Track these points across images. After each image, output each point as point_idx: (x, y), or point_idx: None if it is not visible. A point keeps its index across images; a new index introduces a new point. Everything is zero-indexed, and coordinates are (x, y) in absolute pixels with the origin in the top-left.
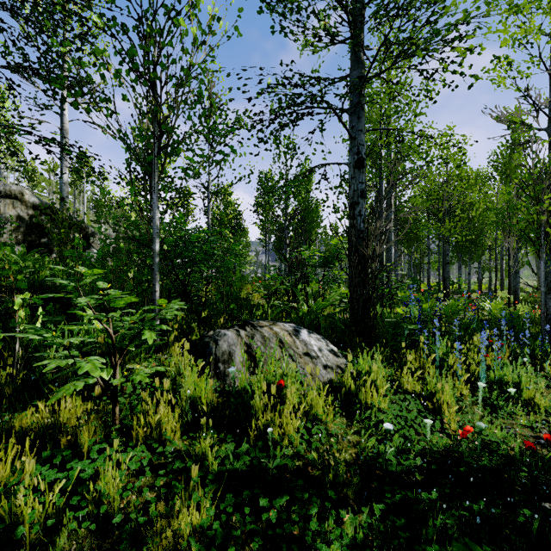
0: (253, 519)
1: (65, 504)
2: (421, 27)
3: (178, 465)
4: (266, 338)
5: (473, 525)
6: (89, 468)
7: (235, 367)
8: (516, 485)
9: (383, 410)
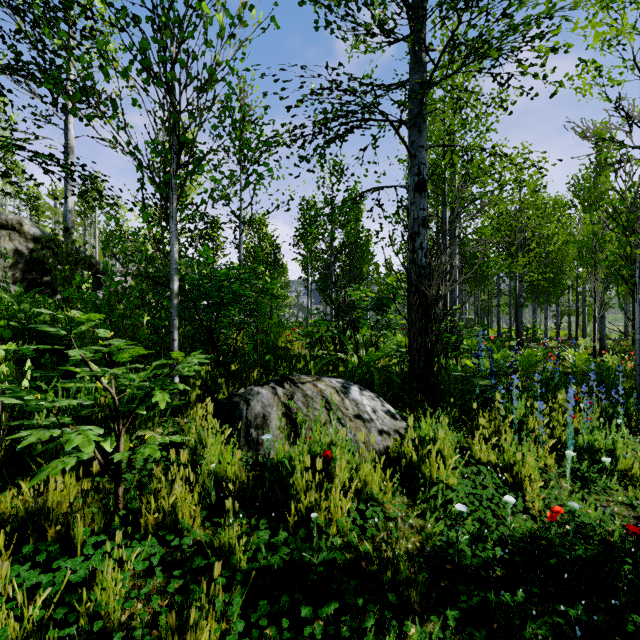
0: (292, 633)
1: (50, 616)
2: (495, 21)
3: (197, 562)
4: (309, 397)
5: (569, 636)
6: (83, 569)
7: (271, 433)
8: (620, 583)
9: (452, 486)
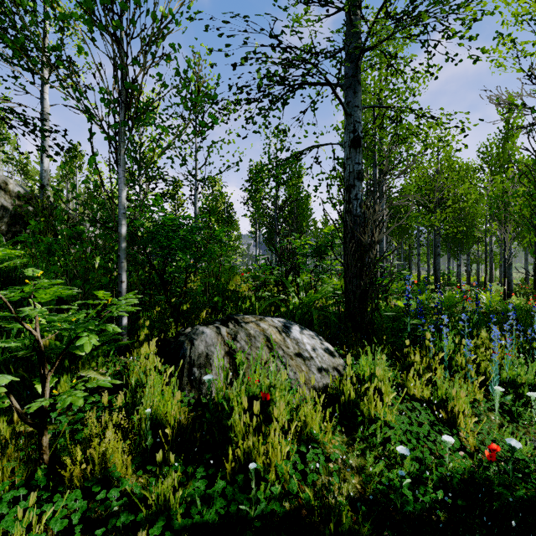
0: None
1: None
2: None
3: (124, 519)
4: (251, 336)
5: None
6: None
7: (213, 372)
8: None
9: (390, 423)
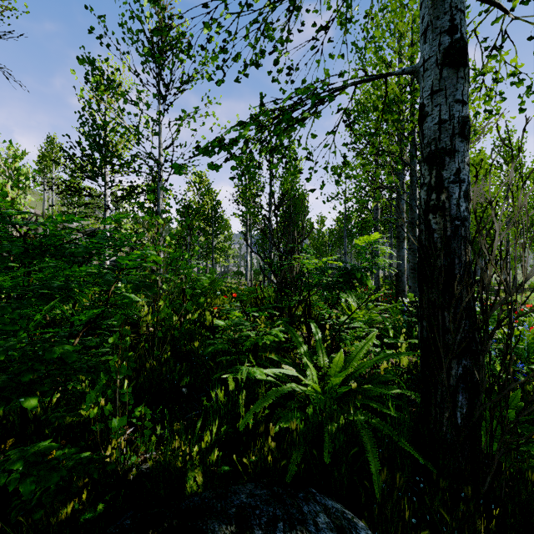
0: None
1: None
2: None
3: None
4: None
5: None
6: None
7: None
8: None
9: None
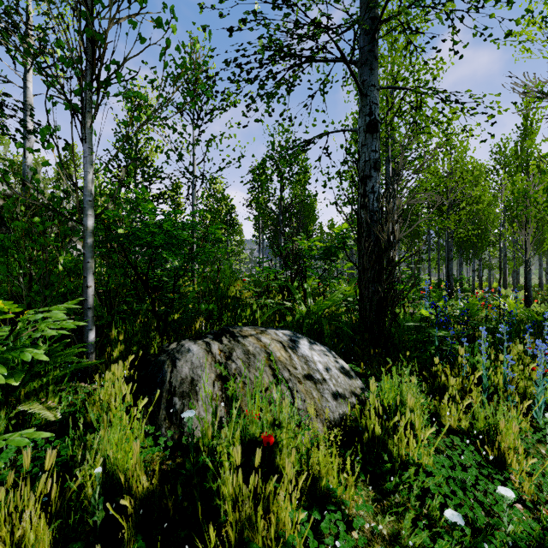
0: None
1: None
2: None
3: None
4: (250, 354)
5: None
6: None
7: (199, 403)
8: None
9: (426, 467)
